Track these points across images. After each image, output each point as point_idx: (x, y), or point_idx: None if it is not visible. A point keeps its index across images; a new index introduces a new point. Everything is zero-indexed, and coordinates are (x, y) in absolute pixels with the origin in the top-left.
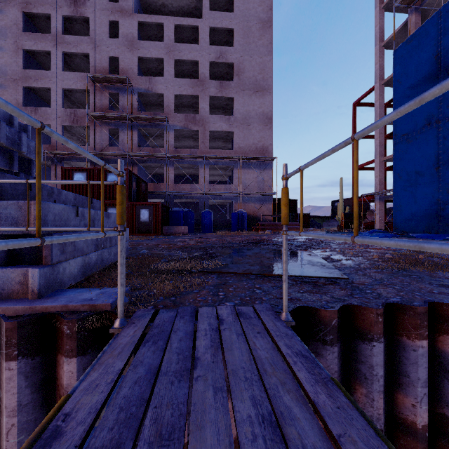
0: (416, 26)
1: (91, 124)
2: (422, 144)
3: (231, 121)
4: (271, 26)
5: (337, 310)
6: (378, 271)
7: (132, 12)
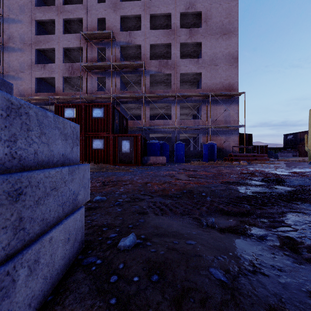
0: None
1: (84, 74)
2: None
3: (200, 63)
4: None
5: None
6: None
7: None
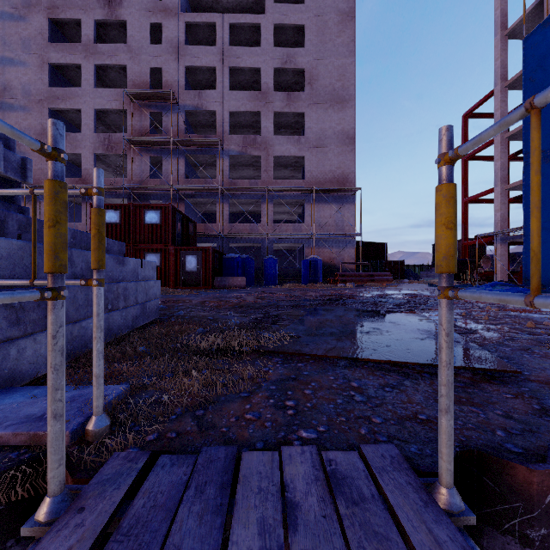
0: None
1: (129, 152)
2: None
3: (302, 142)
4: (353, 18)
5: None
6: None
7: (178, 11)
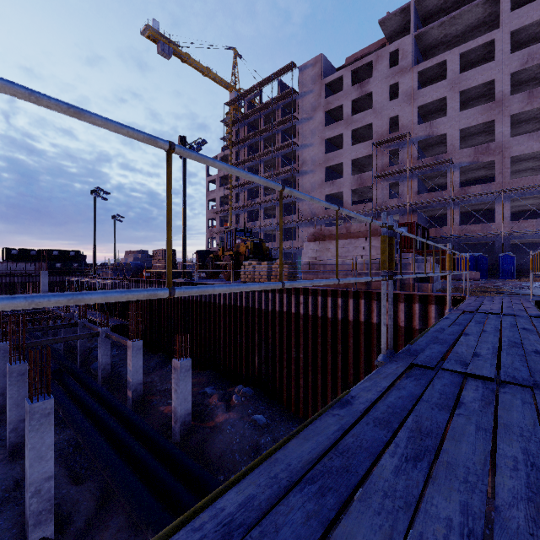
0: None
1: (374, 183)
2: None
3: None
4: None
5: None
6: None
7: (412, 66)
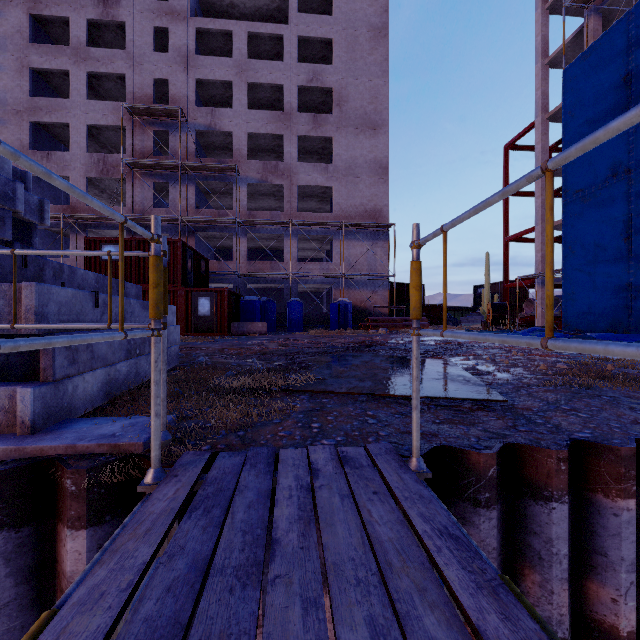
0: (595, 34)
1: (128, 176)
2: (605, 204)
3: (330, 171)
4: (386, 35)
5: (496, 453)
6: (550, 389)
7: (188, 15)
